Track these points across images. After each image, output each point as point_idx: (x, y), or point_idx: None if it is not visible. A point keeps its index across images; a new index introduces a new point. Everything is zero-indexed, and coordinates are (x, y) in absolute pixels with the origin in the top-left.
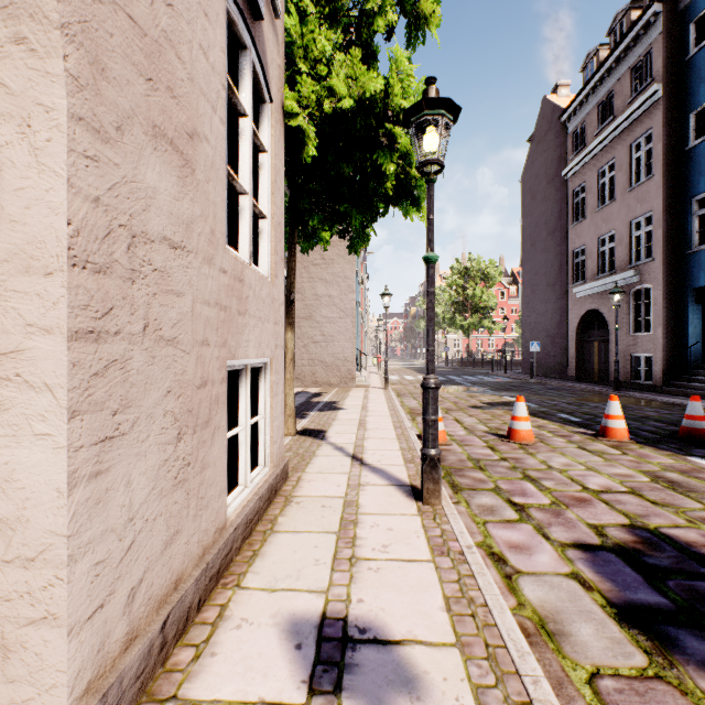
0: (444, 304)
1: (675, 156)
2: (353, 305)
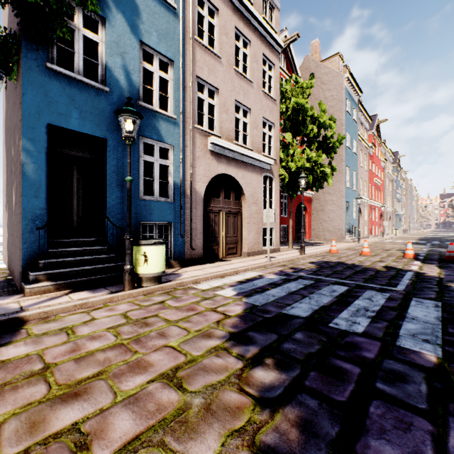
0: None
1: None
2: (343, 204)
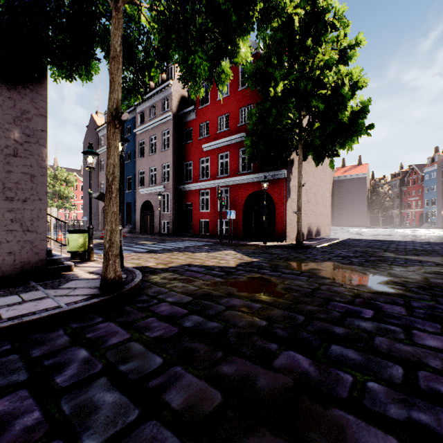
0: None
1: (124, 163)
2: None
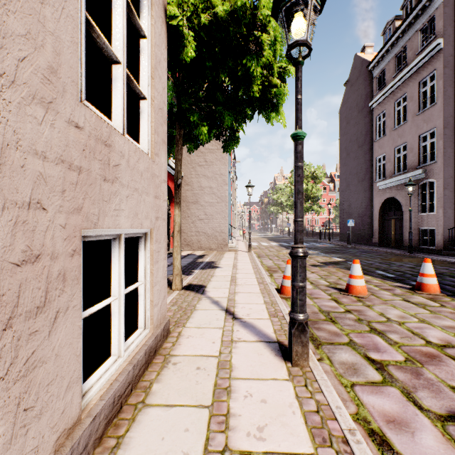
0: (286, 195)
1: (452, 89)
2: (226, 194)
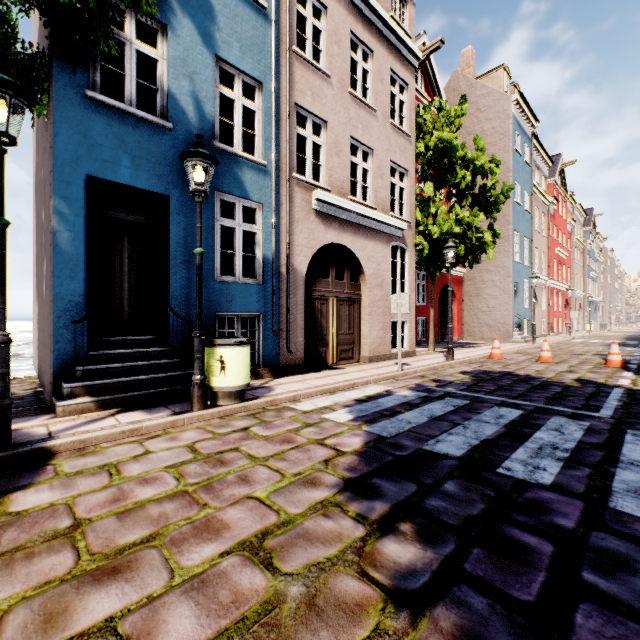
0: None
1: None
2: (509, 286)
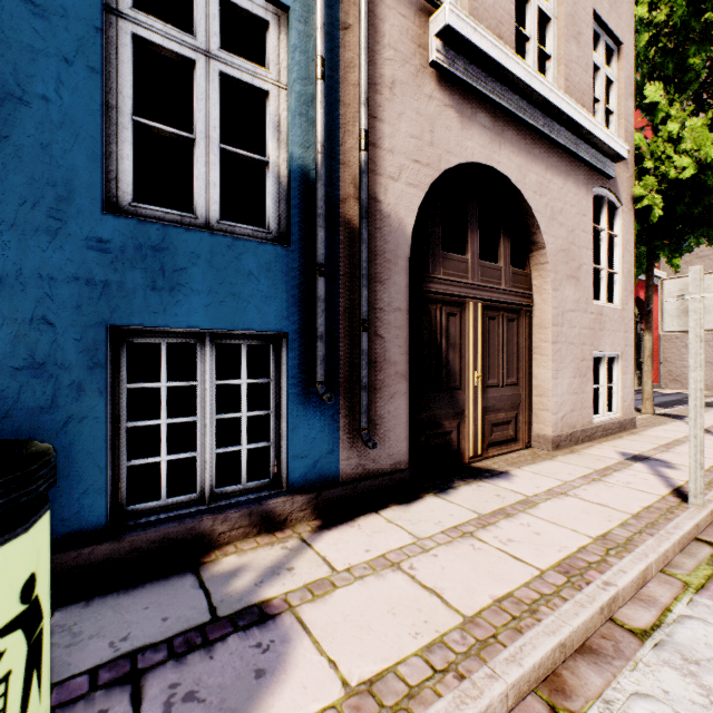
0: None
1: None
2: None
